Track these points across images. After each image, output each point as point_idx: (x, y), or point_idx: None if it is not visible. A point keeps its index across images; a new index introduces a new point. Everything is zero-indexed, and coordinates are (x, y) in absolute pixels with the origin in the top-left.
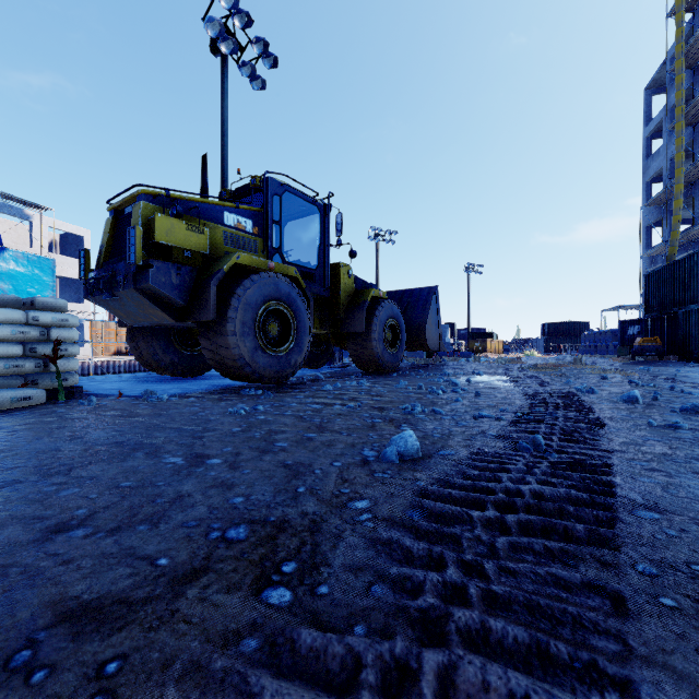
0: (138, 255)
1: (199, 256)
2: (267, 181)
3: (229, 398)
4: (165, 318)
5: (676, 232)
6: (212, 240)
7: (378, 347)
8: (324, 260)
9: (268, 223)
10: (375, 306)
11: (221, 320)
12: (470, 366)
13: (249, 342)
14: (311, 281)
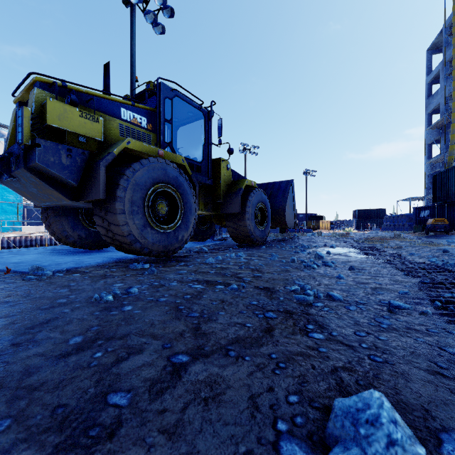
0: (25, 134)
1: (94, 142)
2: (159, 86)
3: (114, 273)
4: (61, 198)
5: (453, 145)
6: (108, 130)
7: (250, 225)
8: (208, 155)
9: (160, 121)
10: (248, 192)
11: (111, 199)
12: (319, 239)
13: (138, 220)
14: (197, 171)
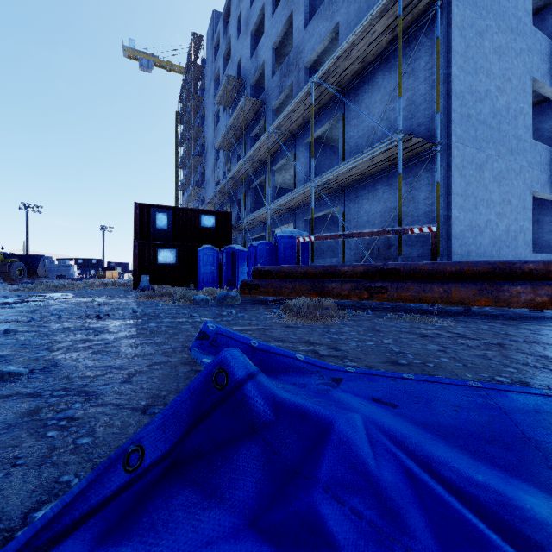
0: None
1: None
2: None
3: None
4: None
5: None
6: None
7: (13, 276)
8: None
9: None
10: (12, 264)
11: None
12: (56, 282)
13: None
14: None
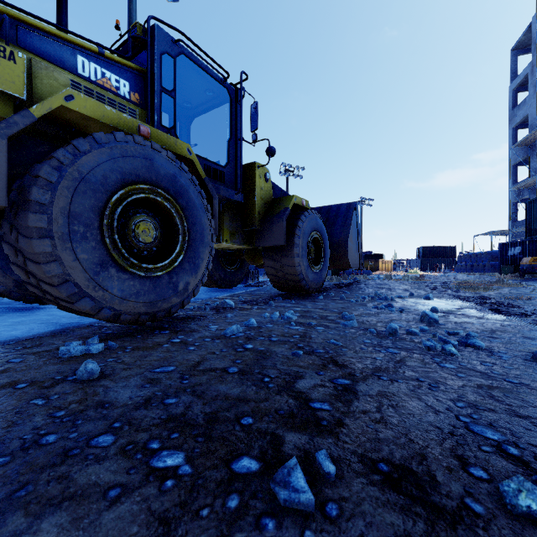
0: None
1: (5, 100)
2: (152, 31)
3: None
4: None
5: None
6: (46, 88)
7: (301, 265)
8: (236, 157)
9: (153, 89)
10: (297, 215)
11: (23, 208)
12: (395, 285)
13: (86, 252)
14: (219, 180)
